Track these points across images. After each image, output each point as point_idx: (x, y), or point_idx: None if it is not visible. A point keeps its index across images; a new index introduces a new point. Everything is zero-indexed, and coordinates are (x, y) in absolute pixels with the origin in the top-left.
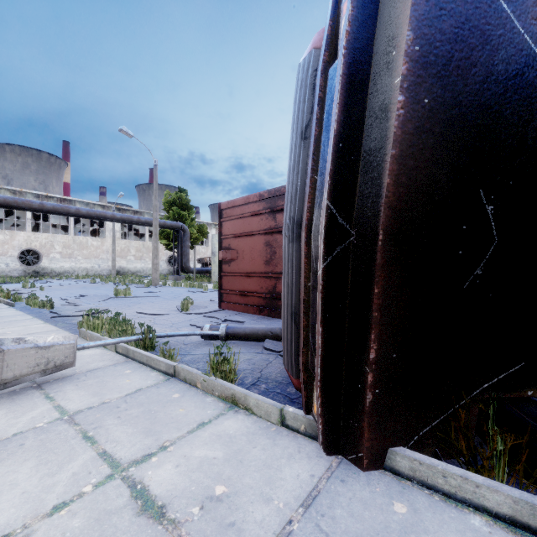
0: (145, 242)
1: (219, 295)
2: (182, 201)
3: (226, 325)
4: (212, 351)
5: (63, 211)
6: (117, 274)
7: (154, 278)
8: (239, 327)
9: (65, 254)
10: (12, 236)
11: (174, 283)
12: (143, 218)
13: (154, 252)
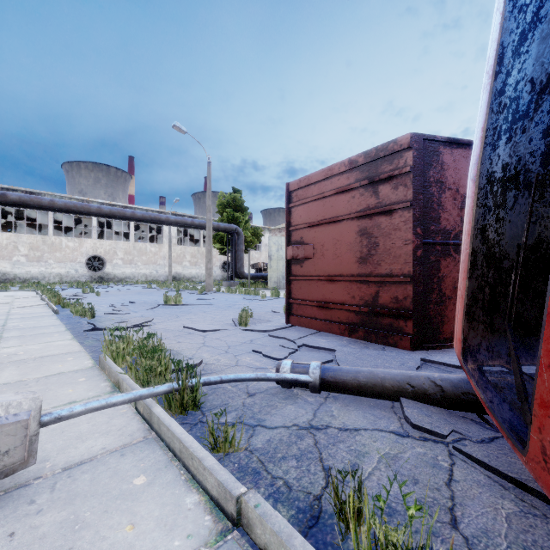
0: (200, 248)
1: (287, 306)
2: (236, 203)
3: (319, 365)
4: (303, 421)
5: (119, 214)
6: (173, 280)
7: (208, 284)
8: (345, 370)
9: (127, 260)
10: (80, 243)
11: (228, 289)
12: (196, 221)
13: (208, 255)
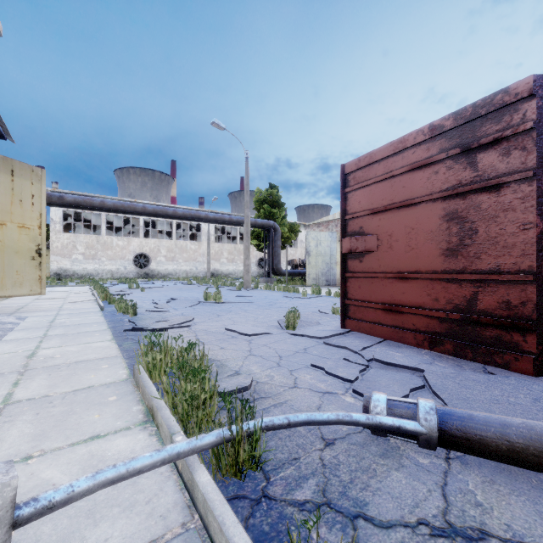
0: (236, 245)
1: (342, 308)
2: (273, 199)
3: (434, 408)
4: (434, 515)
5: (162, 213)
6: (211, 276)
7: (246, 281)
8: (479, 420)
9: (169, 258)
10: (128, 242)
11: (266, 286)
12: (234, 217)
13: (246, 252)
